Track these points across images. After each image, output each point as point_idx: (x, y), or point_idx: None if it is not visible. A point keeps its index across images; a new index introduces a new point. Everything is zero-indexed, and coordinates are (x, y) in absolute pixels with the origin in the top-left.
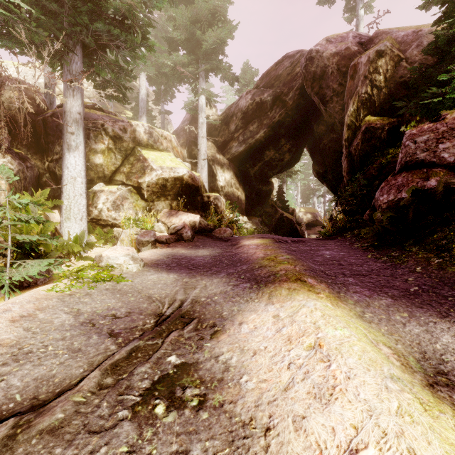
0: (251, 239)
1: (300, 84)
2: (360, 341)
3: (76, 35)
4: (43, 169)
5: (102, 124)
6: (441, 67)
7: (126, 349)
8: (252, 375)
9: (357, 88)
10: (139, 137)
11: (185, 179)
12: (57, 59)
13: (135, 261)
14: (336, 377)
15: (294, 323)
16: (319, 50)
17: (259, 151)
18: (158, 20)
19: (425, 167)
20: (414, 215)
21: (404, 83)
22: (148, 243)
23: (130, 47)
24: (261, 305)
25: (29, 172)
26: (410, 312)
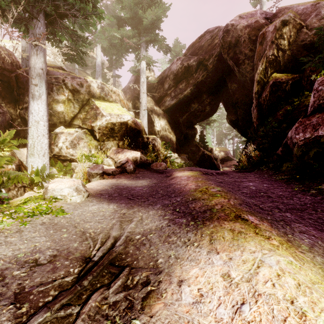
0: (182, 172)
1: (218, 52)
2: None
3: (38, 4)
4: (15, 115)
5: (63, 80)
6: None
7: None
8: None
9: (265, 51)
10: (93, 91)
11: (129, 124)
12: (24, 25)
13: (79, 193)
14: None
15: (259, 298)
16: (234, 24)
17: (186, 104)
18: (110, 6)
19: None
20: None
21: (305, 45)
22: (97, 175)
23: (83, 16)
24: (202, 252)
25: (1, 117)
26: None
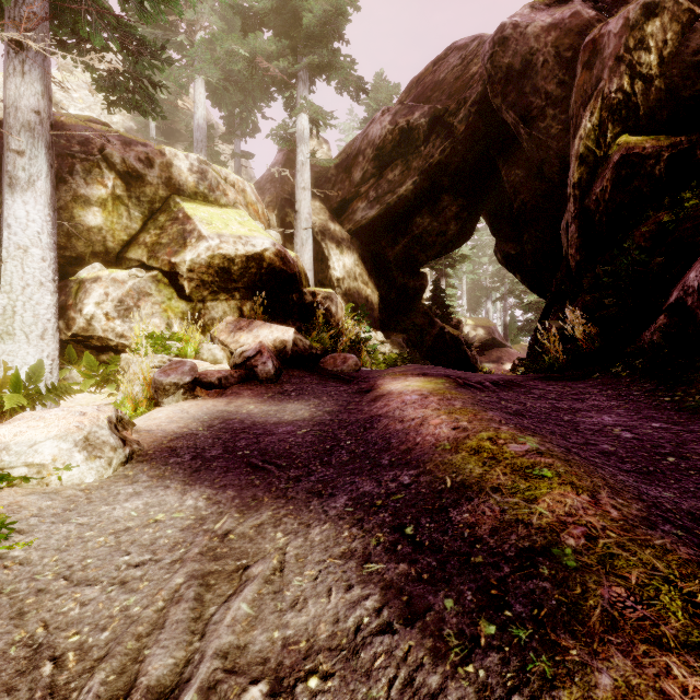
0: (401, 380)
1: (479, 93)
2: None
3: None
4: None
5: (101, 148)
6: None
7: None
8: None
9: (599, 84)
10: (179, 178)
11: (267, 259)
12: None
13: (94, 453)
14: None
15: None
16: (519, 22)
17: (403, 217)
18: None
19: None
20: None
21: None
22: (178, 388)
23: None
24: None
25: None
26: None
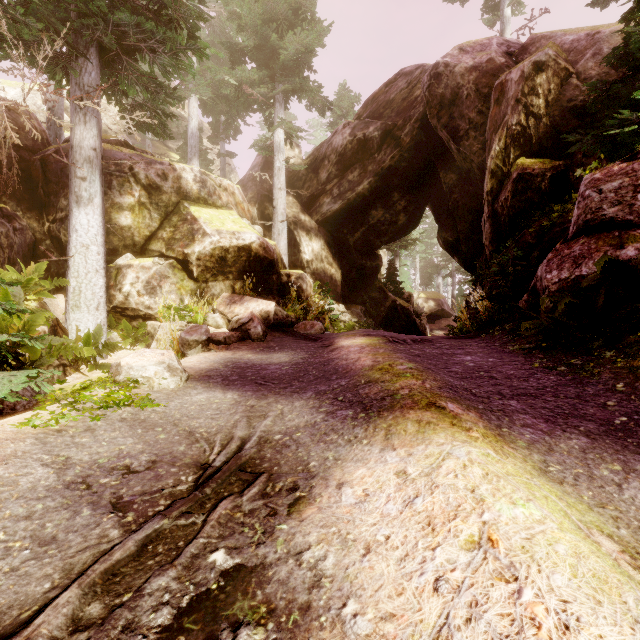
0: (351, 338)
1: (421, 113)
2: (564, 532)
3: (89, 30)
4: (42, 233)
5: (131, 167)
6: (634, 81)
7: (136, 538)
8: (364, 601)
9: (505, 117)
10: (186, 187)
11: (254, 249)
12: (61, 67)
13: (173, 373)
14: (539, 622)
15: (436, 489)
16: (449, 62)
17: (361, 210)
18: (216, 21)
19: (616, 229)
20: (606, 302)
21: (575, 109)
22: (198, 344)
23: (171, 52)
24: (373, 450)
25: (18, 237)
26: (624, 462)
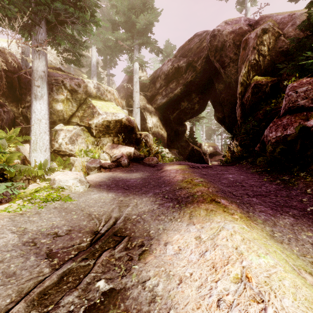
0: (172, 166)
1: (206, 54)
2: (287, 272)
3: (41, 12)
4: (18, 113)
5: (62, 81)
6: (312, 37)
7: (58, 273)
8: (179, 311)
9: (247, 56)
10: (90, 91)
11: (123, 121)
12: (27, 31)
13: (82, 184)
14: None
15: (217, 247)
16: (220, 29)
17: (176, 102)
18: (105, 9)
19: (305, 111)
20: (300, 147)
21: (283, 52)
22: (95, 168)
23: (82, 23)
24: (183, 225)
25: (6, 115)
26: None
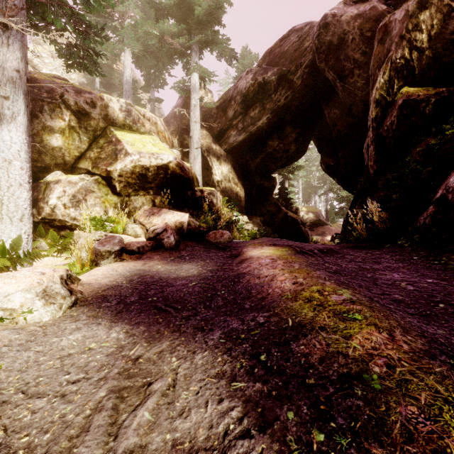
0: (259, 248)
1: (310, 60)
2: None
3: None
4: None
5: (61, 95)
6: None
7: None
8: None
9: (388, 53)
10: (113, 115)
11: (171, 168)
12: None
13: (50, 300)
14: None
15: None
16: (336, 13)
17: (260, 140)
18: None
19: None
20: None
21: None
22: (110, 254)
23: None
24: None
25: None
26: None
